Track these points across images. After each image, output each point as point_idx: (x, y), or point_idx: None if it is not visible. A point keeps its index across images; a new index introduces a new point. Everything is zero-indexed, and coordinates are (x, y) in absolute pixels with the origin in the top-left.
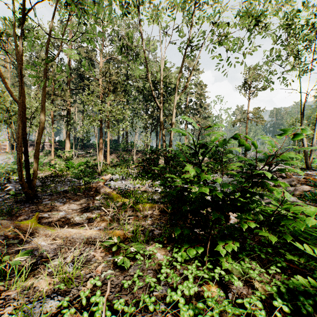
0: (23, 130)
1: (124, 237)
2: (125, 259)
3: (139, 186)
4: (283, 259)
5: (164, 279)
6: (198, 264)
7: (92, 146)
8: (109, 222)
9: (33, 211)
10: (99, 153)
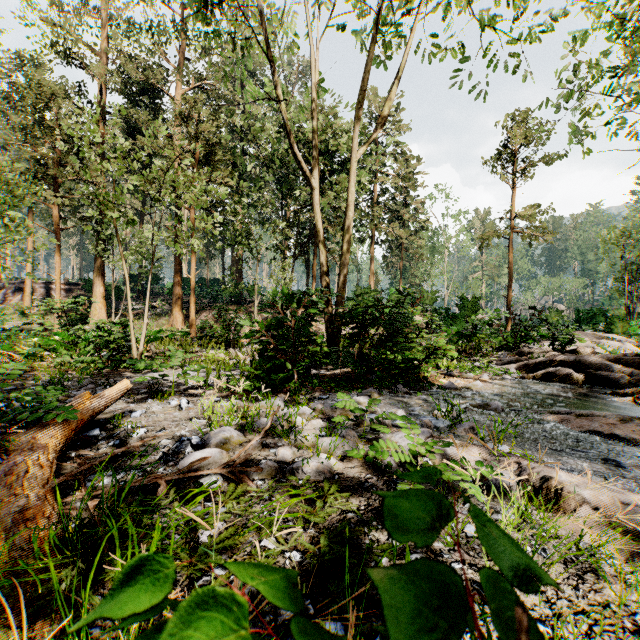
0: None
1: None
2: None
3: (230, 438)
4: None
5: None
6: None
7: (164, 294)
8: None
9: None
10: (174, 307)
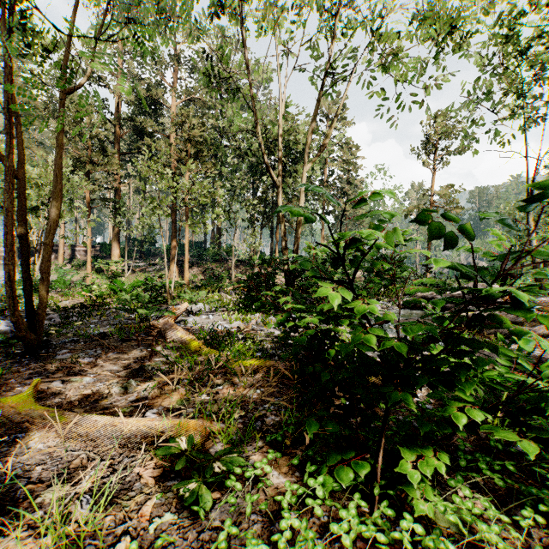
0: (19, 220)
1: (203, 433)
2: (201, 491)
3: (240, 325)
4: (547, 491)
5: (287, 545)
6: (362, 504)
7: (160, 254)
8: (177, 398)
9: (35, 375)
10: (171, 265)
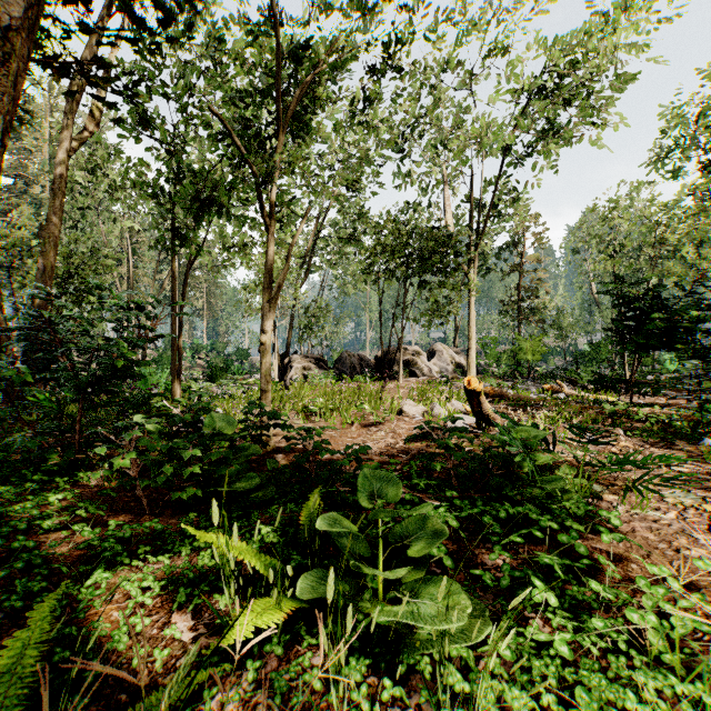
0: None
1: None
2: None
3: None
4: None
5: None
6: None
7: None
8: None
9: None
10: None
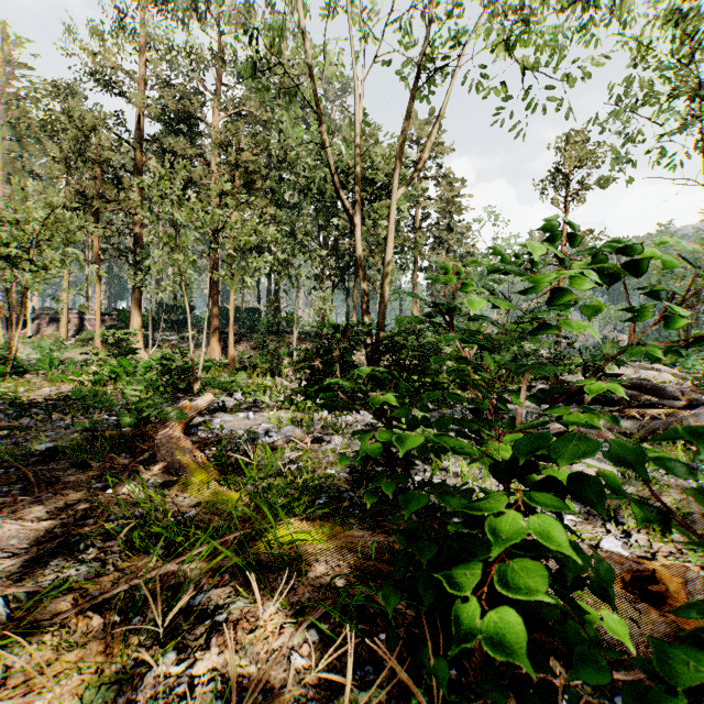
0: None
1: None
2: None
3: (295, 433)
4: None
5: None
6: None
7: (198, 324)
8: (91, 673)
9: None
10: (211, 338)
